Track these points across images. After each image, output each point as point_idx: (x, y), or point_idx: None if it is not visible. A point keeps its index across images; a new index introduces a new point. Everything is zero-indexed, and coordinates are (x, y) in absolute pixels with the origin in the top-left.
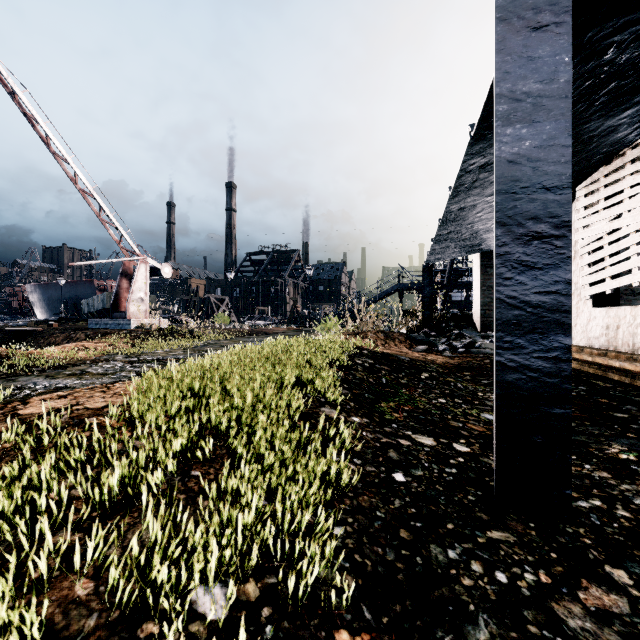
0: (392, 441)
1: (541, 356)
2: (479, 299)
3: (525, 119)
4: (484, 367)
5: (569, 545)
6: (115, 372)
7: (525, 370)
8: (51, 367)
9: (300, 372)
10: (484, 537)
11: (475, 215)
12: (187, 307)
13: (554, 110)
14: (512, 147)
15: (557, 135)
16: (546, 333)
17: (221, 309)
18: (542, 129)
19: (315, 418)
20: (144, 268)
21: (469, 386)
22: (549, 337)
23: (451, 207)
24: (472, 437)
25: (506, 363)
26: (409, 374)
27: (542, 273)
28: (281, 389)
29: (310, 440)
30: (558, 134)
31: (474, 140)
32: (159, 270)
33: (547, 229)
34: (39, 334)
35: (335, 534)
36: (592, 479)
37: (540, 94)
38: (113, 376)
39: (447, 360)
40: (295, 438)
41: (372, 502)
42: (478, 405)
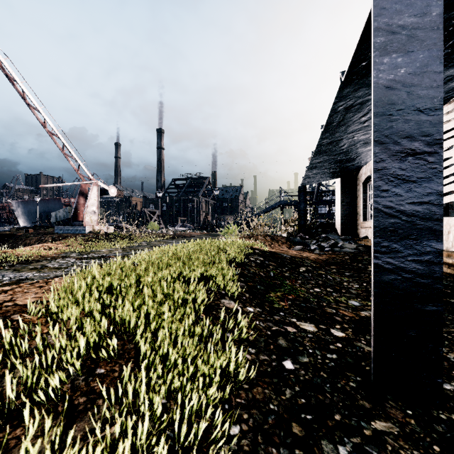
0: (281, 329)
1: (415, 259)
2: (340, 212)
3: (400, 49)
4: (345, 262)
5: (447, 435)
6: (67, 266)
7: (400, 272)
8: (19, 263)
9: (205, 269)
10: (370, 429)
11: (339, 148)
12: (129, 218)
13: (427, 40)
14: (389, 74)
15: (429, 62)
16: (419, 239)
17: (153, 219)
18: (416, 57)
19: (216, 309)
20: (96, 189)
21: (336, 277)
22: (422, 242)
23: (322, 141)
24: (345, 322)
25: (383, 265)
26: (291, 268)
27: (416, 185)
28: (189, 283)
29: (211, 331)
30: (430, 62)
31: (343, 85)
32: (107, 191)
33: (420, 146)
34: (18, 237)
35: (231, 435)
36: (449, 361)
37: (414, 26)
38: (65, 270)
39: (317, 257)
40: (197, 330)
41: (265, 394)
42: (345, 293)
